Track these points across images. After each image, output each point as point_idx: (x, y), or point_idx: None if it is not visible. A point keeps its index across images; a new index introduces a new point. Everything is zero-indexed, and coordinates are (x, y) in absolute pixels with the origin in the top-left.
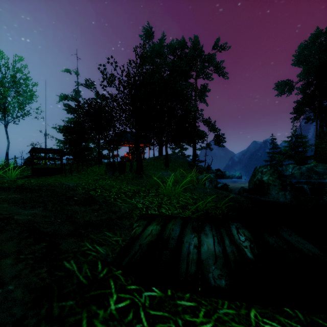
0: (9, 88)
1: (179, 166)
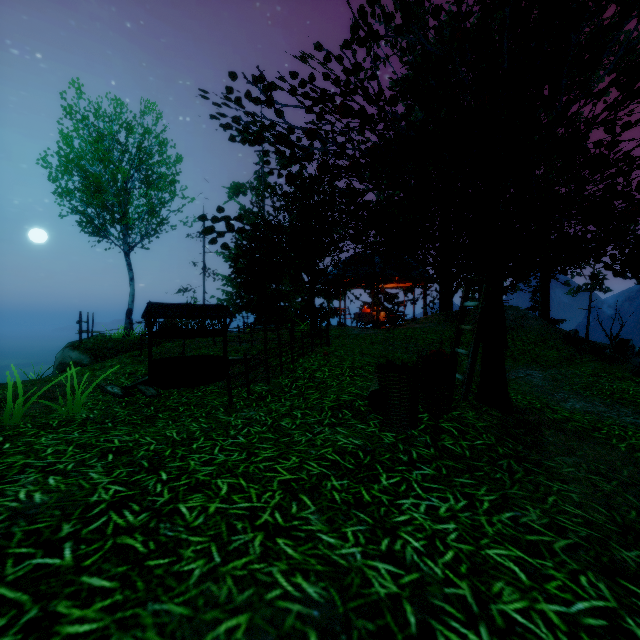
0: (133, 173)
1: (538, 344)
